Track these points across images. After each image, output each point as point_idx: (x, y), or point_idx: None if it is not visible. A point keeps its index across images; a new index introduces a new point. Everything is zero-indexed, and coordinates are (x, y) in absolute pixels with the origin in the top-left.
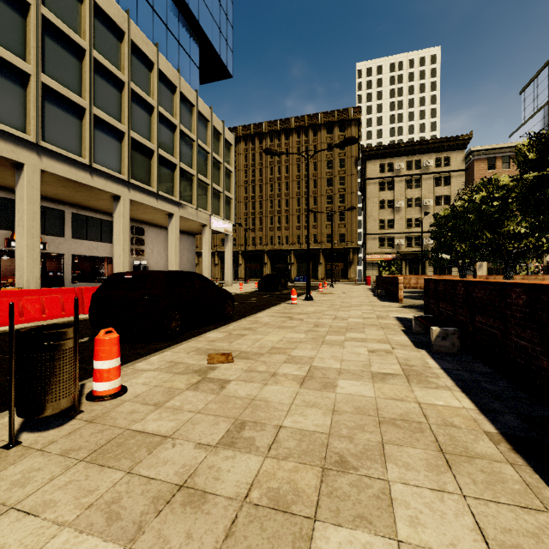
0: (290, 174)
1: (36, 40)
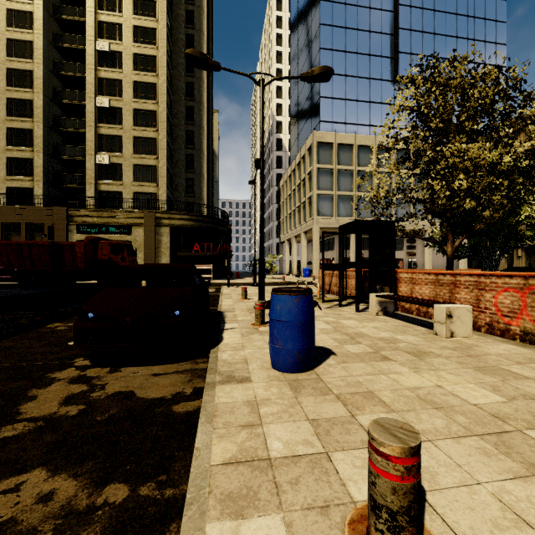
0: None
1: (355, 182)
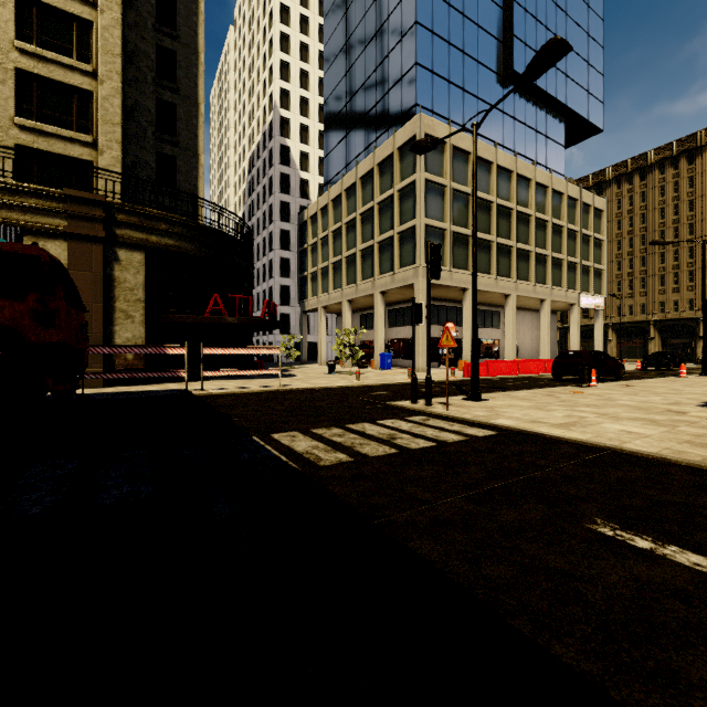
0: (696, 211)
1: None
